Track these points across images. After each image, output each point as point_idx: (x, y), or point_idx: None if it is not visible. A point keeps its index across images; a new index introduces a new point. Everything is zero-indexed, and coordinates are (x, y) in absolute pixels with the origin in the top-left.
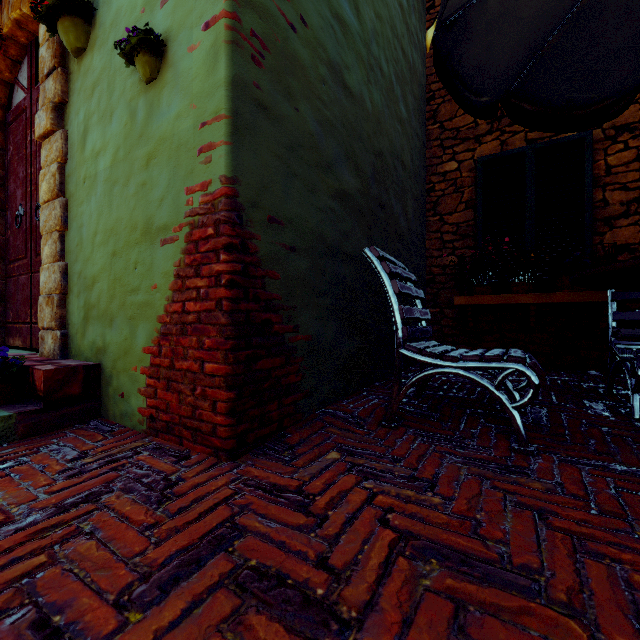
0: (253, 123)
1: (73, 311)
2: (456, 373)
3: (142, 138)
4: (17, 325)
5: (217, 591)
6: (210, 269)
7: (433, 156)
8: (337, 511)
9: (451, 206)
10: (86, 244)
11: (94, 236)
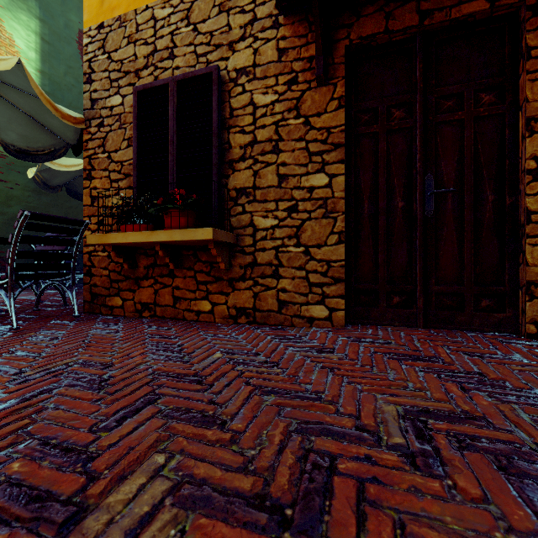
0: None
1: None
2: None
3: None
4: None
5: None
6: None
7: None
8: None
9: None
10: None
11: None
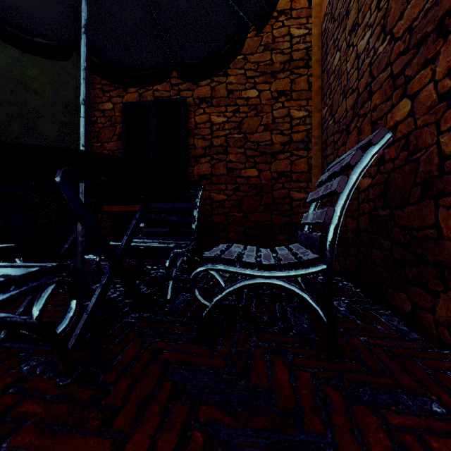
0: None
1: None
2: None
3: None
4: None
5: None
6: None
7: (96, 96)
8: None
9: (108, 136)
10: None
11: None
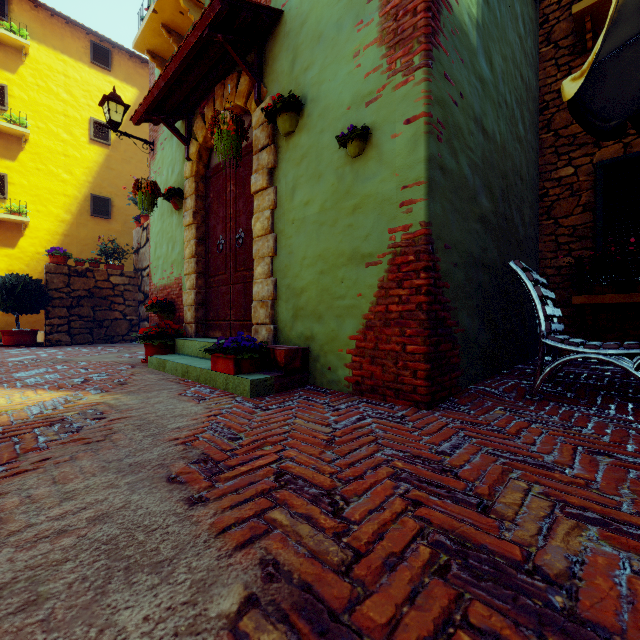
0: (438, 182)
1: (282, 312)
2: (597, 358)
3: (348, 194)
4: (217, 322)
5: (481, 454)
6: (411, 283)
7: (547, 163)
8: (525, 435)
9: (567, 210)
10: (294, 265)
11: (302, 260)
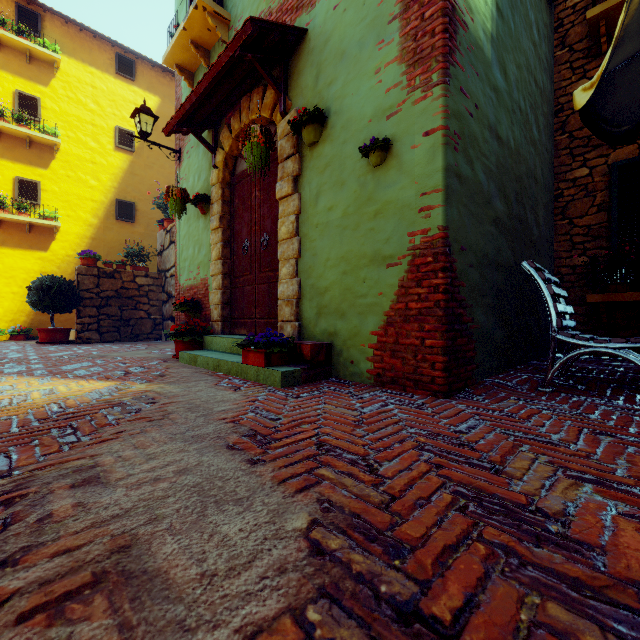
0: (454, 189)
1: (306, 310)
2: (605, 352)
3: (370, 200)
4: (242, 320)
5: (494, 433)
6: (429, 282)
7: (561, 164)
8: (536, 419)
9: (581, 210)
10: (318, 267)
11: (326, 261)
